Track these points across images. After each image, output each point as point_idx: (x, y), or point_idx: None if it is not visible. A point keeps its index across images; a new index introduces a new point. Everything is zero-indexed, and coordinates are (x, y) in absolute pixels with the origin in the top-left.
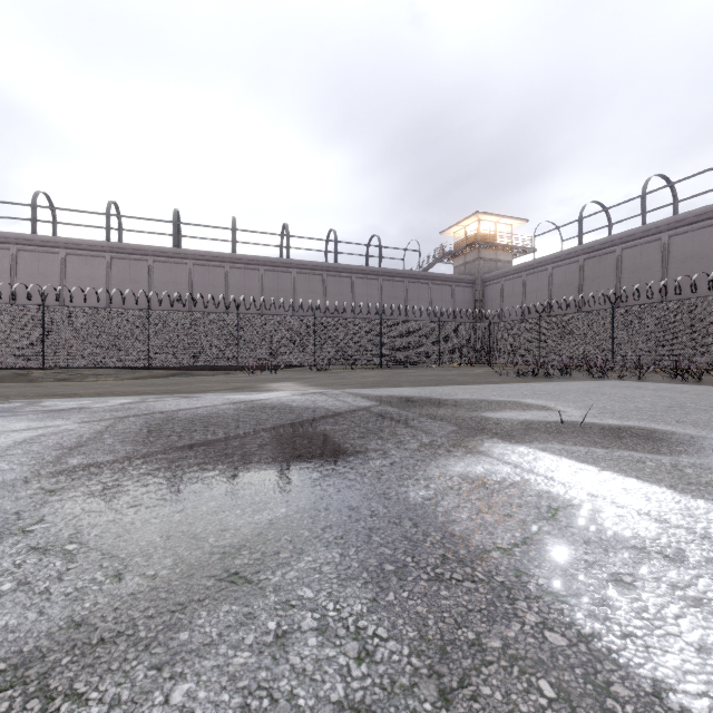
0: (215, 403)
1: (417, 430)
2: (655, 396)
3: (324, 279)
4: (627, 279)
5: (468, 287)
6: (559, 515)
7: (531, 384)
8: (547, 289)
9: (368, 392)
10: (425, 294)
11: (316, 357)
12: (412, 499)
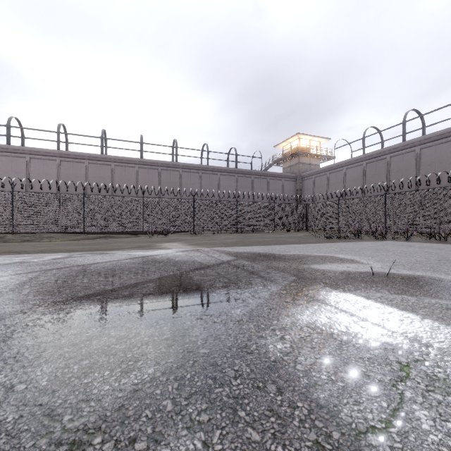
0: (120, 258)
1: (266, 280)
2: (424, 252)
3: (200, 175)
4: (394, 176)
5: (292, 181)
6: (413, 374)
7: (338, 244)
8: (342, 182)
9: (229, 250)
10: (264, 185)
11: (195, 225)
12: (272, 354)
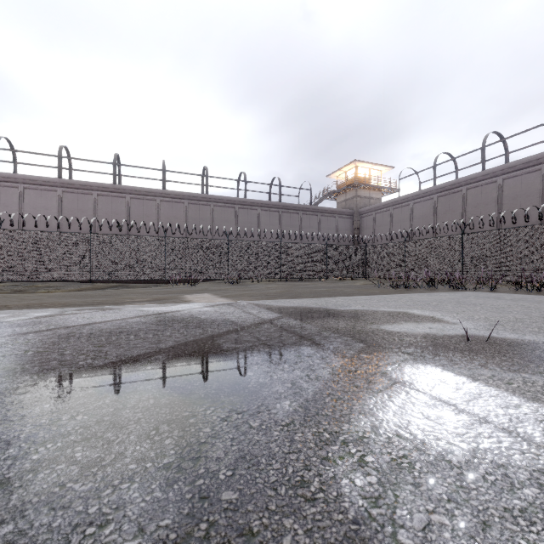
0: (128, 316)
1: (324, 349)
2: (519, 306)
3: (236, 210)
4: (471, 212)
5: (348, 218)
6: None
7: (408, 295)
8: (409, 219)
9: (271, 303)
10: (315, 223)
11: (230, 272)
12: (349, 502)
